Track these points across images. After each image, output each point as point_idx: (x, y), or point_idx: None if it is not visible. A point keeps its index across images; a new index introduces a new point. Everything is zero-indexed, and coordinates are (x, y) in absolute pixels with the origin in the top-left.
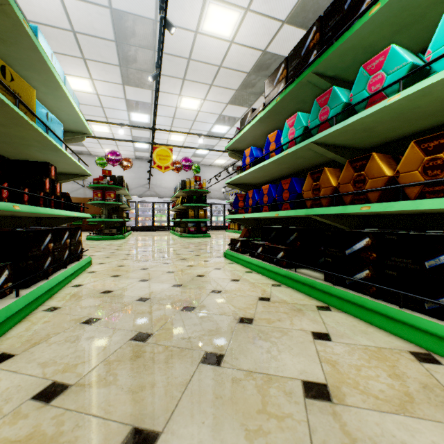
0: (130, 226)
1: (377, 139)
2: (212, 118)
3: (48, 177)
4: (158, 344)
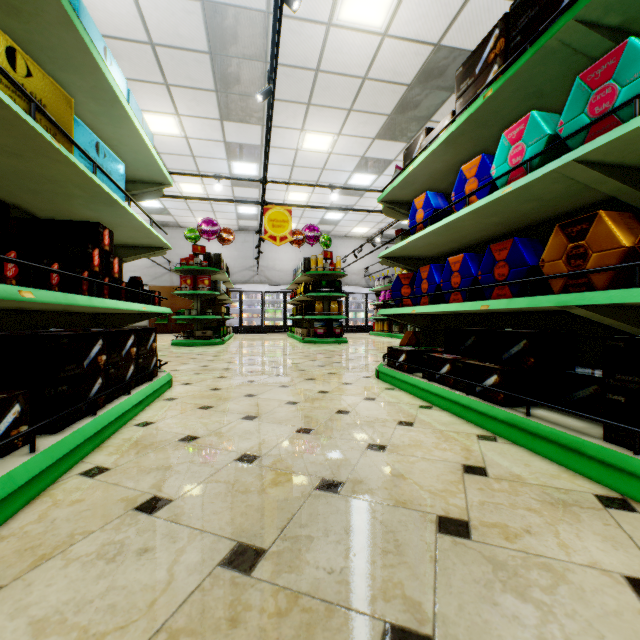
0: (232, 326)
1: None
2: (350, 164)
3: (98, 246)
4: (277, 584)
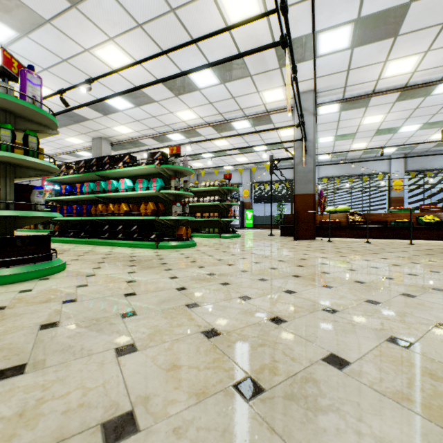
0: None
1: (115, 197)
2: None
3: None
4: None
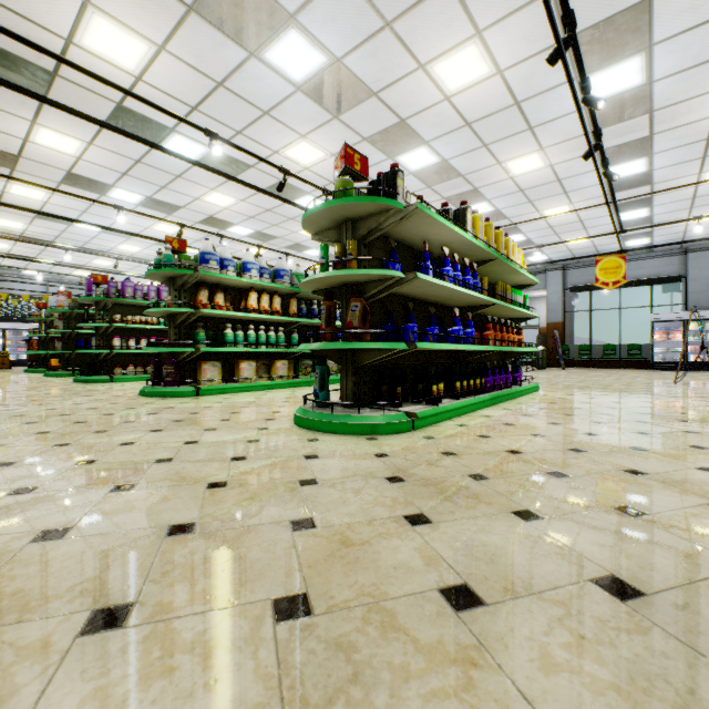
0: None
1: None
2: None
3: None
4: None
